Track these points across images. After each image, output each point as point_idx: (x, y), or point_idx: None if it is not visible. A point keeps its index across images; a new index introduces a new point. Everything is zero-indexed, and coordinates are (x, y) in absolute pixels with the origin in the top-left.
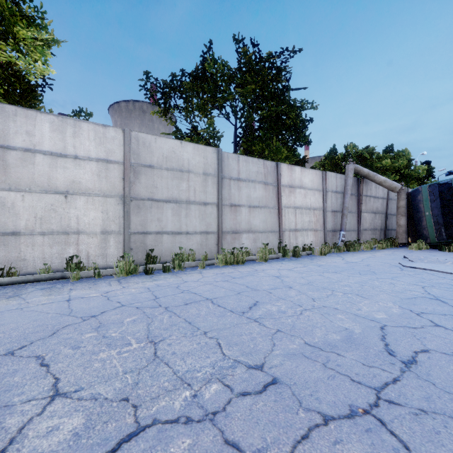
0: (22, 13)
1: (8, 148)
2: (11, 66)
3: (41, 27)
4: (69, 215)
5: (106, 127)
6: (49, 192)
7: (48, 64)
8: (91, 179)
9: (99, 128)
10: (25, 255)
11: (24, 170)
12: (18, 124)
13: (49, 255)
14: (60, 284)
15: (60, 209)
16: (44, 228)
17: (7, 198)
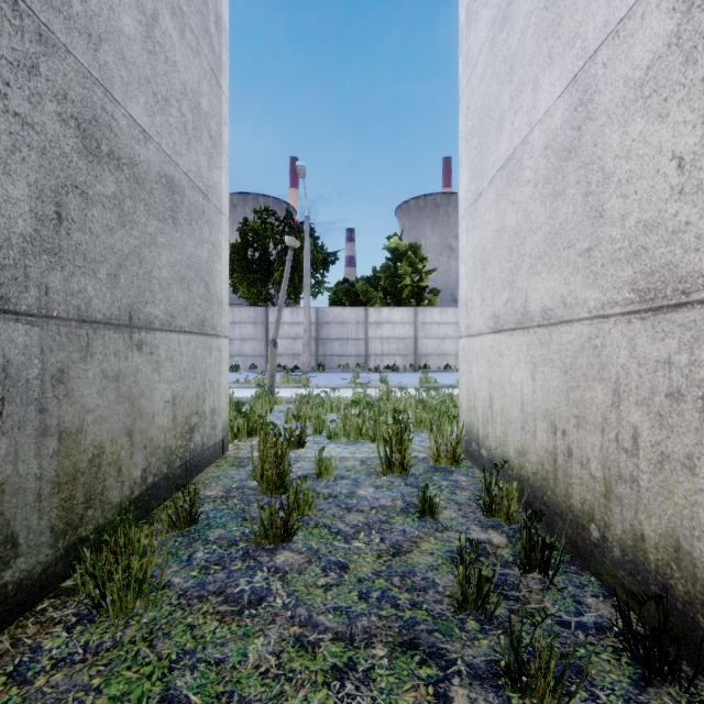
0: (417, 257)
1: (425, 323)
2: (419, 287)
3: (421, 257)
4: (444, 347)
5: (457, 308)
6: (437, 338)
7: (427, 278)
8: (451, 332)
9: (454, 309)
10: (430, 363)
11: (430, 331)
12: (428, 314)
13: (437, 364)
14: (448, 372)
15: (441, 345)
16: (436, 353)
17: (425, 342)
